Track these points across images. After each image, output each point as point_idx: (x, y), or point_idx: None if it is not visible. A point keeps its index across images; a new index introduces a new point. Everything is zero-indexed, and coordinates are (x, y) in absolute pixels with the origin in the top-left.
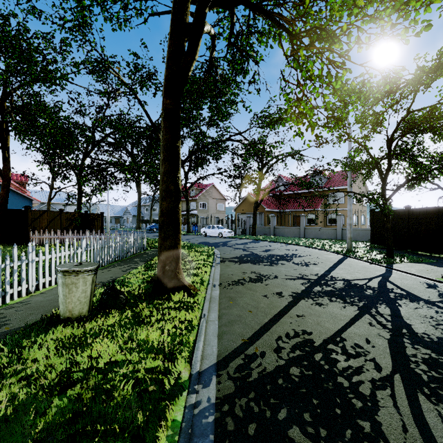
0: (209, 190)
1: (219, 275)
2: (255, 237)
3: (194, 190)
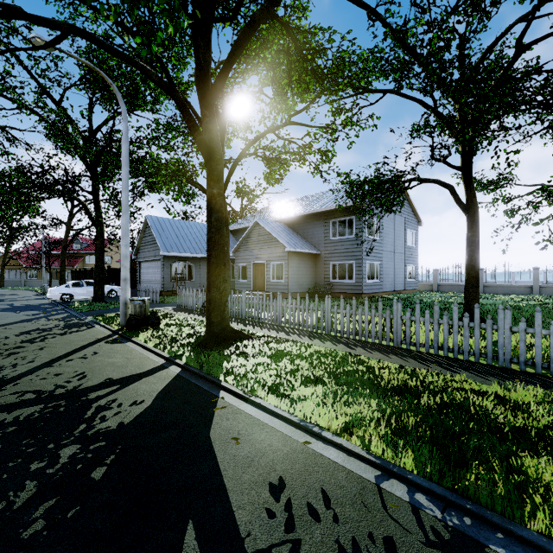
0: None
1: None
2: (2, 287)
3: None
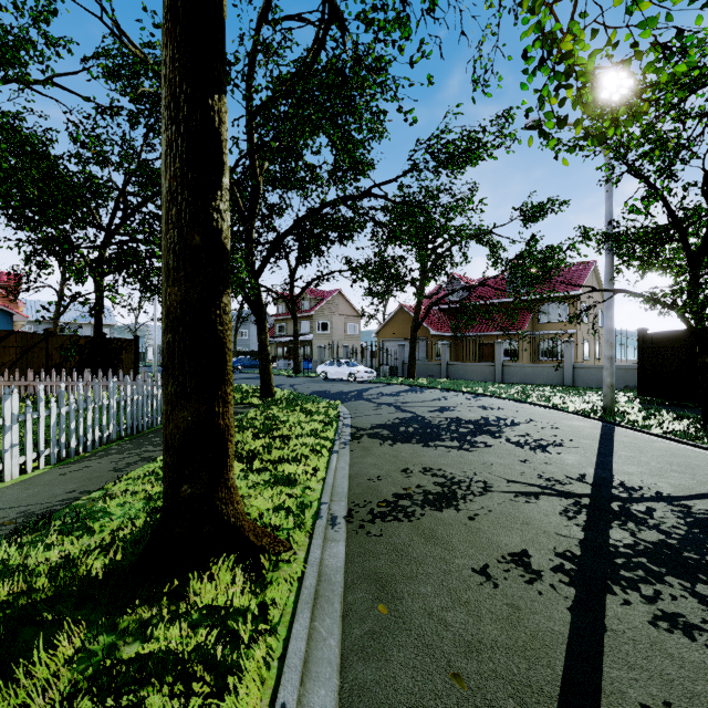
0: (333, 300)
1: (348, 480)
2: (413, 380)
3: (307, 300)
